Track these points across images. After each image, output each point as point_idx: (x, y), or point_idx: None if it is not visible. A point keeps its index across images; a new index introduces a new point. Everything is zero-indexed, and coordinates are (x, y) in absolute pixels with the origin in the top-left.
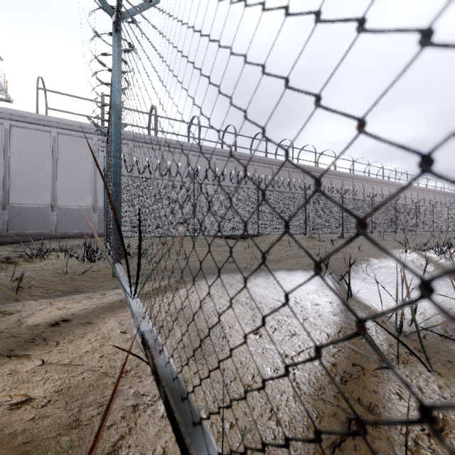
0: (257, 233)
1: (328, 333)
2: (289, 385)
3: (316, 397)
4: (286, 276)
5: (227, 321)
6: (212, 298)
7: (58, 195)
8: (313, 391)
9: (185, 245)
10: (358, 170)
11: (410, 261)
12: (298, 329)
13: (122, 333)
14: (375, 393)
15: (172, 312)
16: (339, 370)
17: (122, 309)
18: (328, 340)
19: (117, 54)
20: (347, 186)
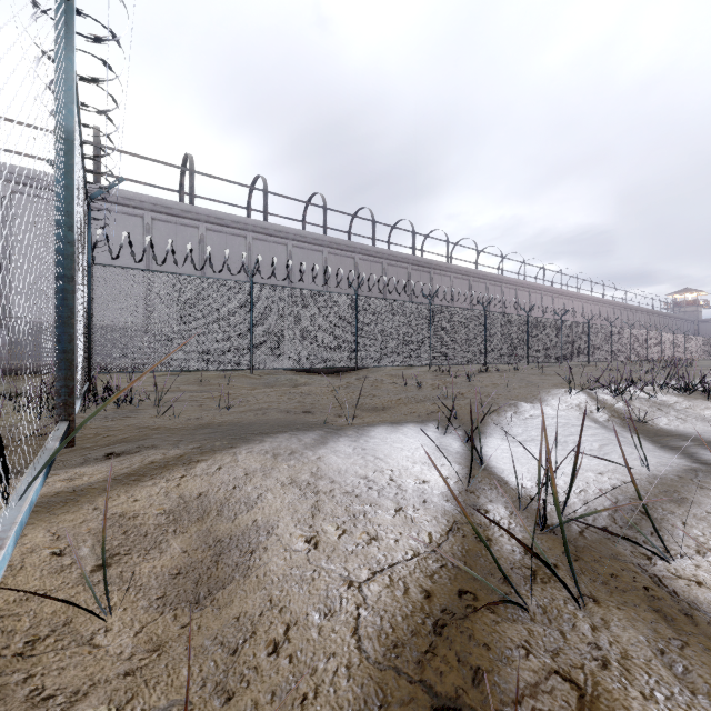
0: (355, 365)
1: (432, 534)
2: (345, 643)
3: (385, 666)
4: (387, 434)
5: (266, 521)
6: (252, 477)
7: (13, 299)
8: (384, 653)
9: (240, 385)
10: (510, 271)
11: (576, 406)
12: (382, 530)
13: (55, 555)
14: (488, 650)
15: (171, 507)
16: (435, 607)
17: (70, 507)
18: (428, 547)
19: (65, 38)
20: (493, 294)
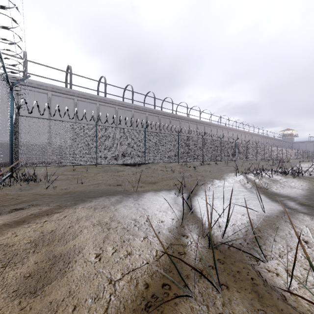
0: (144, 162)
1: (158, 251)
2: None
3: None
4: (151, 196)
5: (79, 245)
6: (80, 221)
7: None
8: None
9: (92, 171)
10: (214, 120)
11: (238, 181)
12: (134, 249)
13: None
14: None
15: (35, 238)
16: (149, 294)
17: None
18: (154, 258)
19: None
20: (207, 130)
